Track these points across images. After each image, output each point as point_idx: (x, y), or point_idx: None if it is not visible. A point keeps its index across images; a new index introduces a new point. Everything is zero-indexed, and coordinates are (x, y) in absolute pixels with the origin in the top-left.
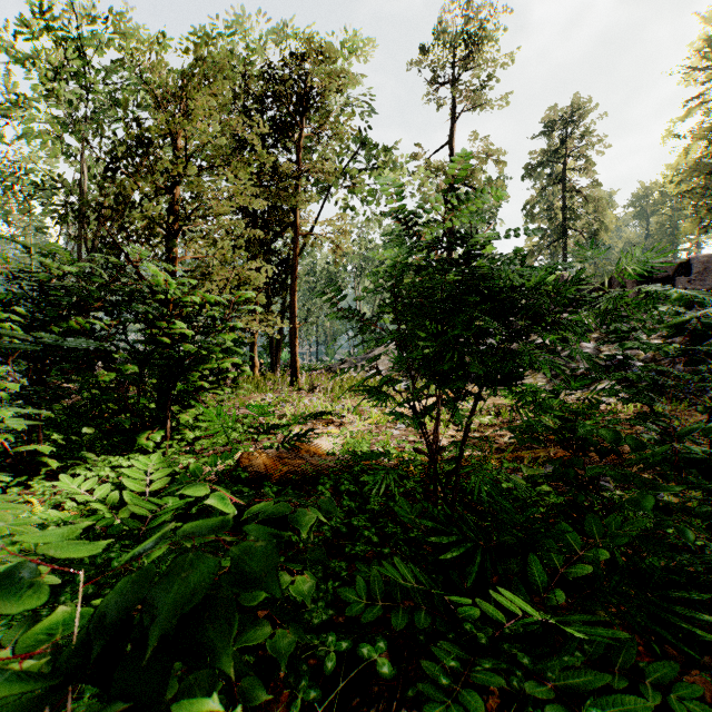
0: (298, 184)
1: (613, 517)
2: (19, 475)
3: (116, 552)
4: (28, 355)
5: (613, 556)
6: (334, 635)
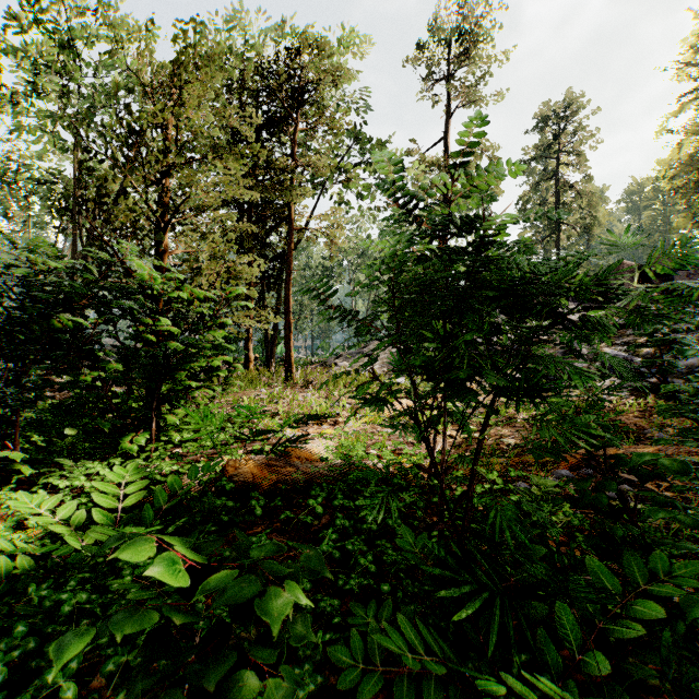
0: (293, 178)
1: (657, 556)
2: None
3: (69, 592)
4: (3, 354)
5: (666, 612)
6: None
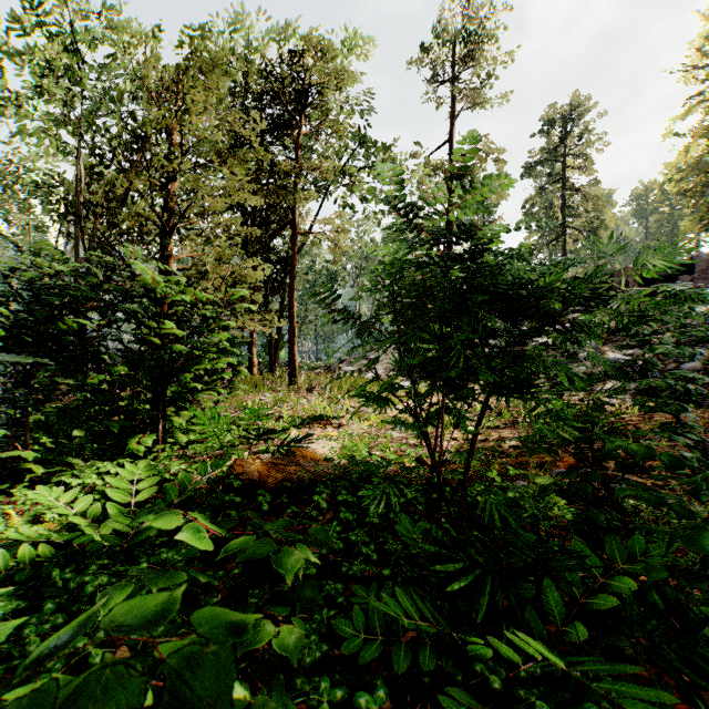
0: (297, 182)
1: (636, 539)
2: (3, 482)
3: (91, 575)
4: None
5: (640, 586)
6: (327, 680)
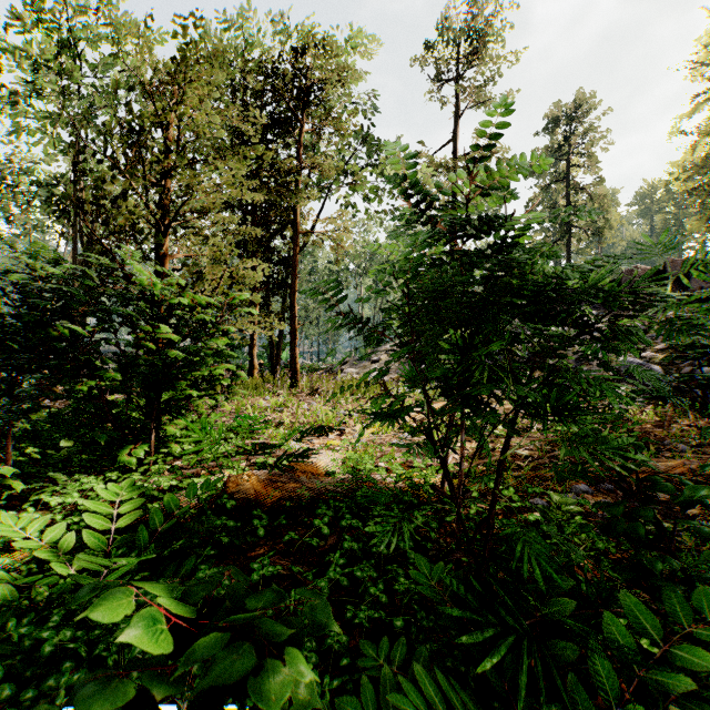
0: (298, 180)
1: (701, 593)
2: None
3: (51, 629)
4: None
5: None
6: None
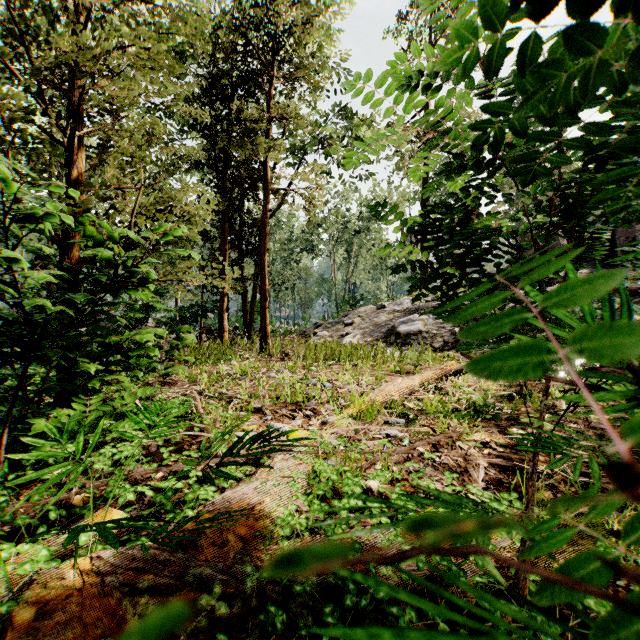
0: (269, 134)
1: None
2: None
3: None
4: None
5: None
6: None
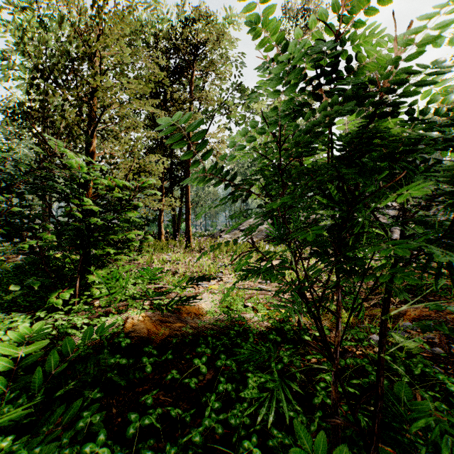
0: (191, 108)
1: None
2: None
3: None
4: None
5: None
6: None
